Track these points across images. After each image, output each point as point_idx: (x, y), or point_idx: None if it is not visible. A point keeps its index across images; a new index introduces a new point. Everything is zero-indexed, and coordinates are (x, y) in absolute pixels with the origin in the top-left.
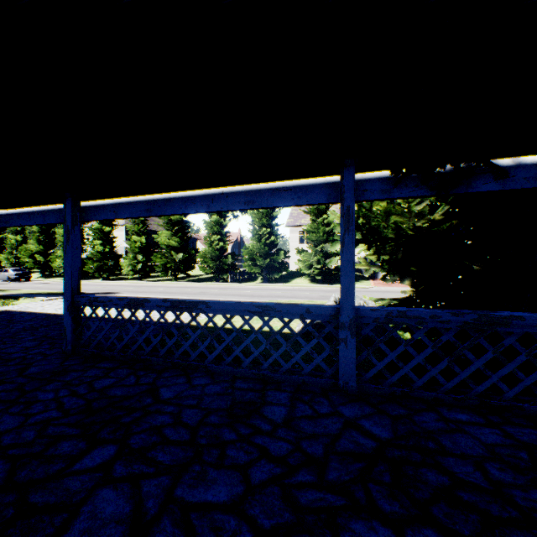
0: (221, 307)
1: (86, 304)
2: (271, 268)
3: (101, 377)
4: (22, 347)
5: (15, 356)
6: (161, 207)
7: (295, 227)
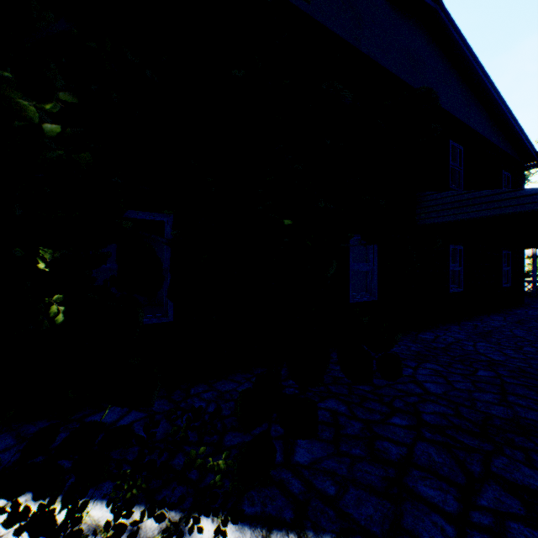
0: None
1: None
2: None
3: None
4: None
5: None
6: None
7: None
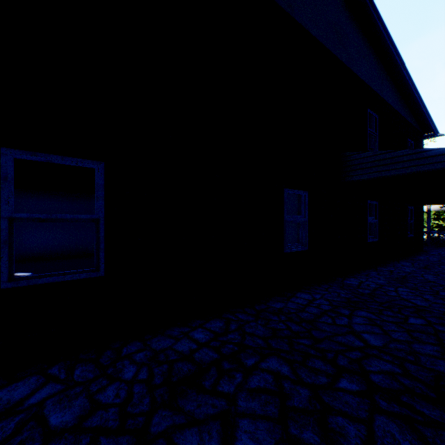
0: None
1: None
2: None
3: None
4: None
5: None
6: None
7: None
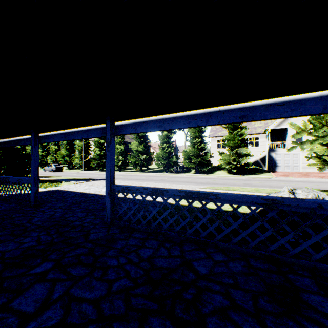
0: (230, 198)
1: (120, 191)
2: (201, 164)
3: (140, 246)
4: (77, 217)
5: (76, 223)
6: (169, 124)
7: (214, 138)
